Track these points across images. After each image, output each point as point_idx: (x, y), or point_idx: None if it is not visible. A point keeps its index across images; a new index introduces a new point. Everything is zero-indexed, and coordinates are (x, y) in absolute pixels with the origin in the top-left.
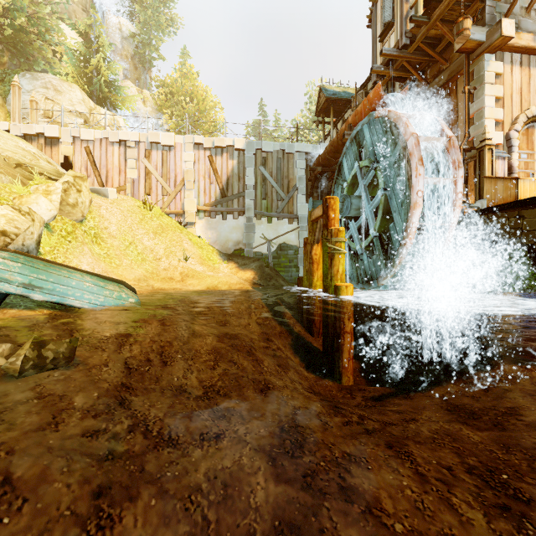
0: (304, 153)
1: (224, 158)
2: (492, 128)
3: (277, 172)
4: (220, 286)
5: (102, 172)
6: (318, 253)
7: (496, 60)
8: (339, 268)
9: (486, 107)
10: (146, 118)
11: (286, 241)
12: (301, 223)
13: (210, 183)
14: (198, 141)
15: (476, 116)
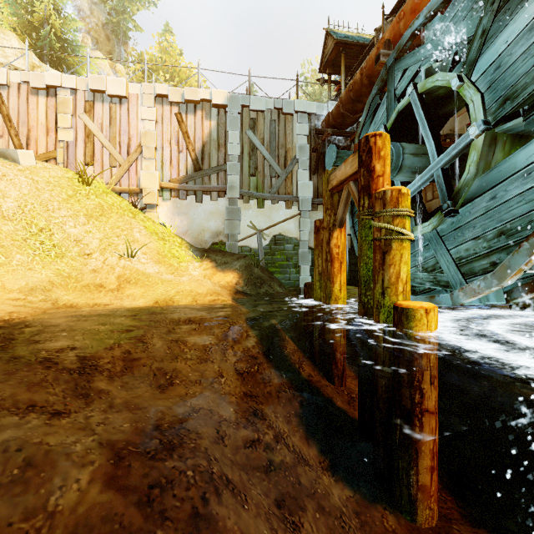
0: (306, 114)
1: (197, 118)
2: None
3: (271, 139)
4: (178, 298)
5: (21, 132)
6: (341, 244)
7: None
8: (401, 270)
9: None
10: (87, 57)
11: (283, 232)
12: (302, 207)
13: (179, 151)
14: (160, 91)
15: None
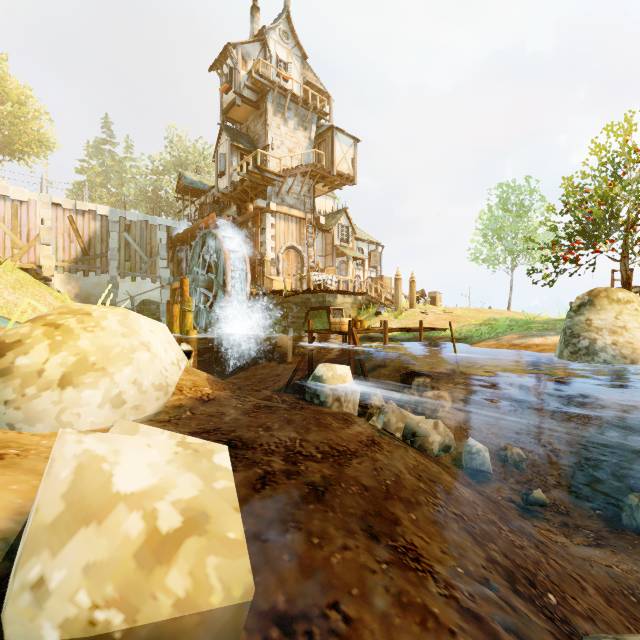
0: (166, 226)
1: (85, 220)
2: (270, 250)
3: (141, 239)
4: None
5: None
6: (177, 310)
7: (273, 216)
8: (189, 320)
9: (267, 240)
10: None
11: (150, 298)
12: (163, 283)
13: (70, 242)
14: (56, 201)
15: (264, 243)
